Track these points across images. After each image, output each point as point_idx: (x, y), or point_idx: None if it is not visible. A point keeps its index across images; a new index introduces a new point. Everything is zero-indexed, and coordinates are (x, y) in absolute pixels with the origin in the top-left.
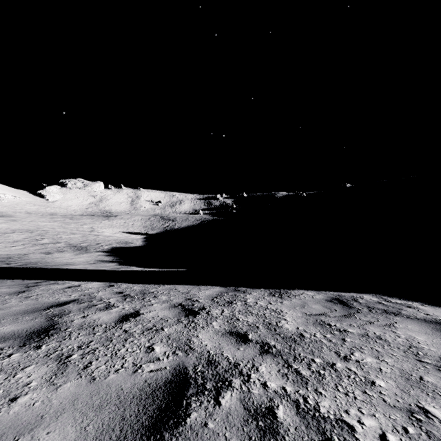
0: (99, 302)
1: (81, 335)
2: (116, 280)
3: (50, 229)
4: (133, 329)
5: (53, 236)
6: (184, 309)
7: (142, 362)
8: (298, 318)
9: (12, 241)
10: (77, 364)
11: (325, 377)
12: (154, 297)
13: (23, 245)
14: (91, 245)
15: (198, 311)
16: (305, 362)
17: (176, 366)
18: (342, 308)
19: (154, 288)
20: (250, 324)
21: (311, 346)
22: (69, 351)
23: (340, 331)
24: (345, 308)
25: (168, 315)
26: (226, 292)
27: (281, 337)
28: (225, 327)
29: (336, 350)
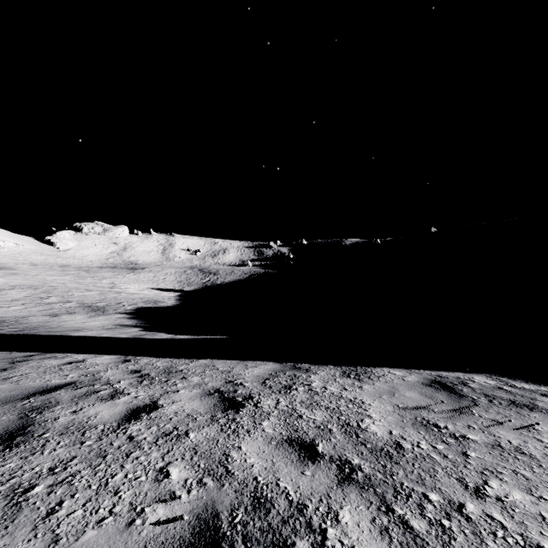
0: (104, 387)
1: (61, 445)
2: (136, 352)
3: (60, 284)
4: (143, 433)
5: (63, 293)
6: (222, 398)
7: (145, 501)
8: (388, 413)
9: (9, 300)
10: (38, 506)
11: (454, 537)
12: (182, 378)
13: (23, 305)
14: (110, 305)
15: (242, 401)
16: (414, 502)
17: (200, 510)
18: (448, 397)
19: (183, 364)
20: (319, 424)
21: (418, 468)
22: (34, 477)
23: (456, 437)
24: (453, 397)
25: (198, 410)
26: (282, 371)
27: (368, 449)
28: (282, 431)
29: (459, 475)
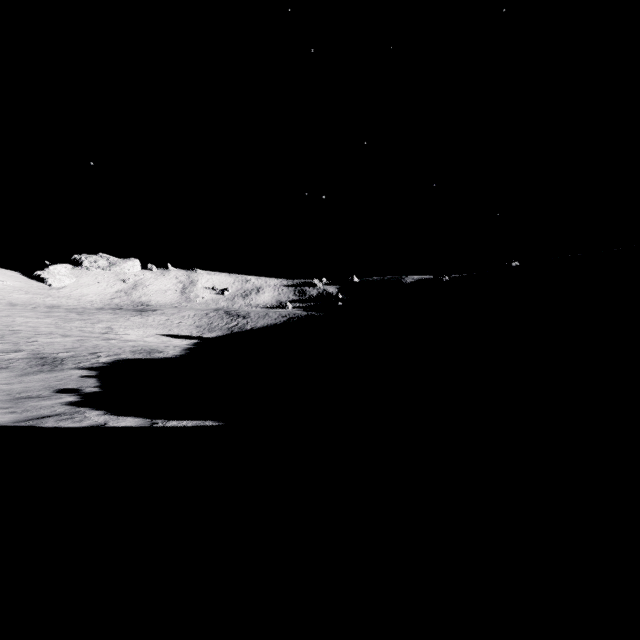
0: None
1: None
2: None
3: (29, 328)
4: None
5: (20, 339)
6: None
7: None
8: None
9: None
10: None
11: None
12: None
13: None
14: (77, 356)
15: None
16: None
17: None
18: None
19: None
20: None
21: None
22: None
23: None
24: None
25: None
26: None
27: None
28: None
29: None
